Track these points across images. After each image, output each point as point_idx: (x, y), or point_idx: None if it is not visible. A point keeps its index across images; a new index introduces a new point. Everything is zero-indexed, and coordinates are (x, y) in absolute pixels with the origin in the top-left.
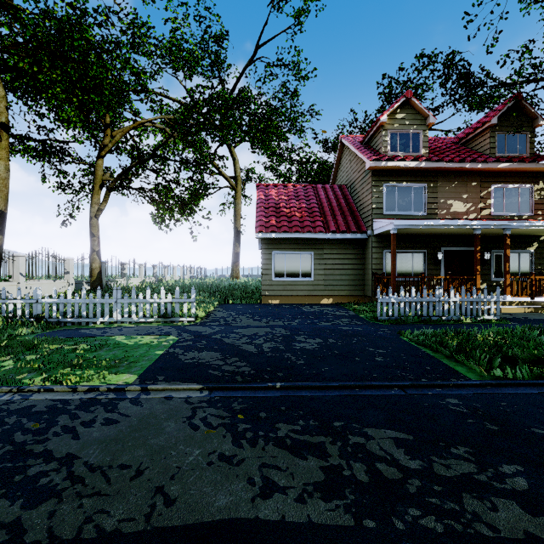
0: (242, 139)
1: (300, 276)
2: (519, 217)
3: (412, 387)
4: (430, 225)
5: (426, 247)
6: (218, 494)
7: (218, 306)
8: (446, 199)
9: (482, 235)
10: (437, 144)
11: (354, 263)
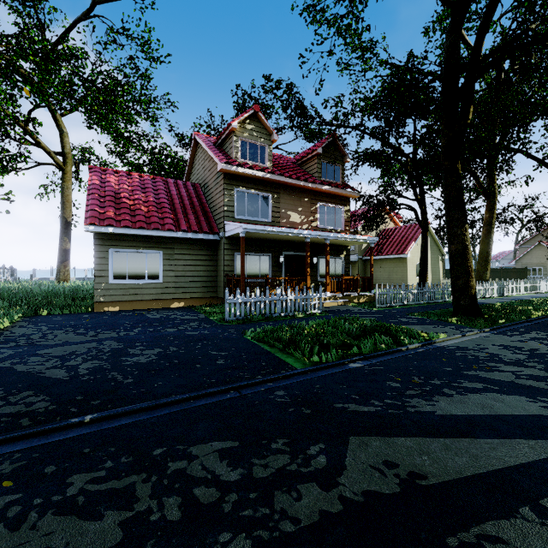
0: (73, 108)
1: (146, 278)
2: (335, 230)
3: (248, 386)
4: (273, 231)
5: (271, 251)
6: None
7: (21, 320)
8: (286, 210)
9: (312, 243)
10: (280, 161)
11: (207, 264)
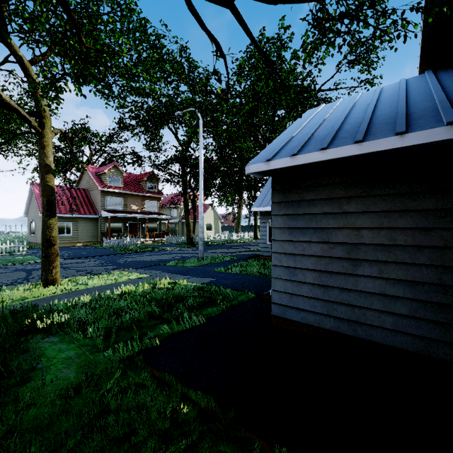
0: None
1: (65, 234)
2: (154, 212)
3: (111, 255)
4: (123, 215)
5: (123, 222)
6: (85, 261)
7: None
8: (130, 204)
9: (142, 218)
10: (128, 180)
11: (93, 227)
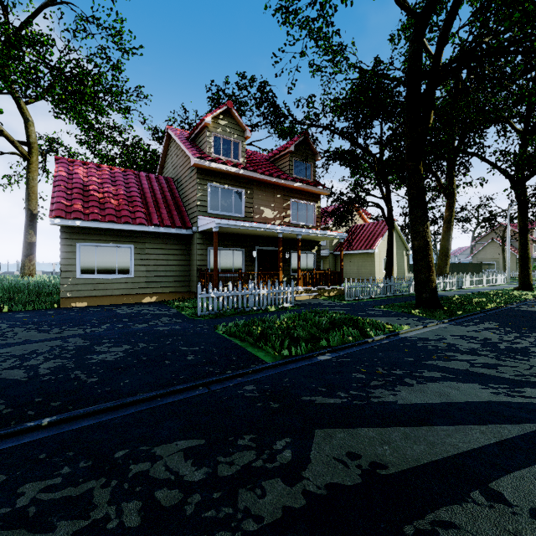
0: (38, 96)
1: (116, 273)
2: (307, 226)
3: (217, 381)
4: (246, 226)
5: (244, 246)
6: None
7: None
8: (260, 205)
9: (284, 238)
10: (253, 157)
11: (180, 258)
